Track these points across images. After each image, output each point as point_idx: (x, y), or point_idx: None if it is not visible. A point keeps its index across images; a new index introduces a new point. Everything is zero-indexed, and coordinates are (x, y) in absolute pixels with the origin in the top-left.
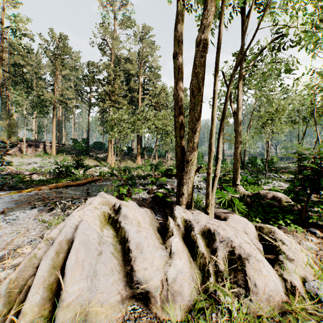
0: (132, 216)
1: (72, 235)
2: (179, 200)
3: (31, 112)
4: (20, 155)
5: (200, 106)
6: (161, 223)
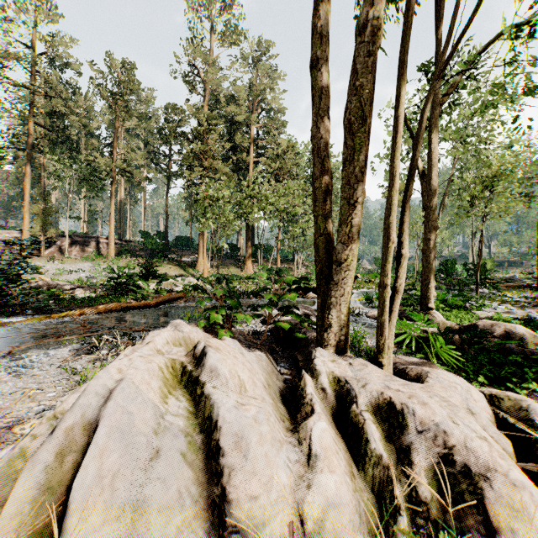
0: (228, 372)
1: (98, 414)
2: (322, 336)
3: (77, 189)
4: (60, 258)
5: (364, 154)
6: (287, 381)
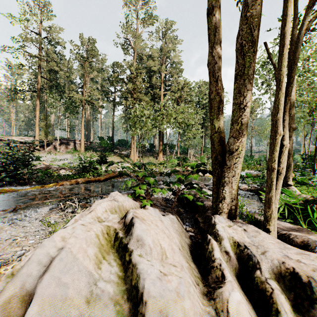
0: (152, 242)
1: (35, 285)
2: (217, 206)
3: (63, 113)
4: (54, 152)
5: (252, 69)
6: (192, 237)
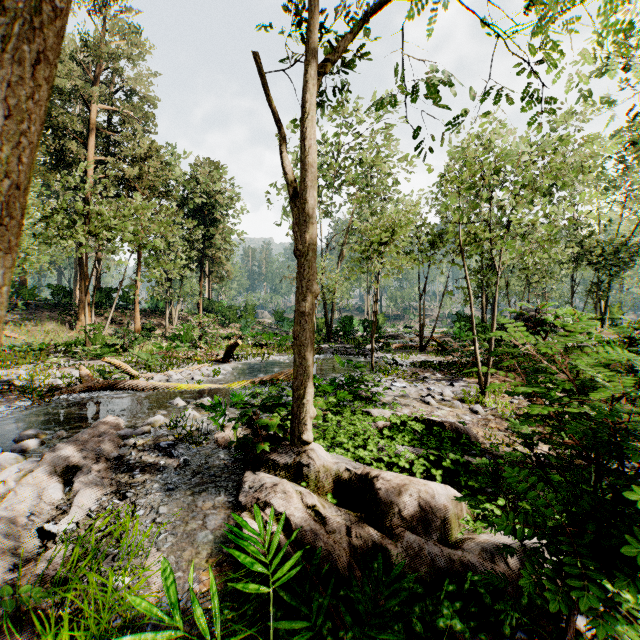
0: None
1: None
2: None
3: None
4: None
5: None
6: None
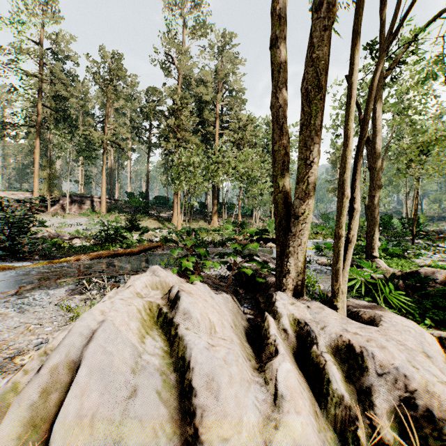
0: (199, 315)
1: (81, 354)
2: (281, 281)
3: (75, 158)
4: (63, 214)
5: (319, 119)
6: (250, 320)
